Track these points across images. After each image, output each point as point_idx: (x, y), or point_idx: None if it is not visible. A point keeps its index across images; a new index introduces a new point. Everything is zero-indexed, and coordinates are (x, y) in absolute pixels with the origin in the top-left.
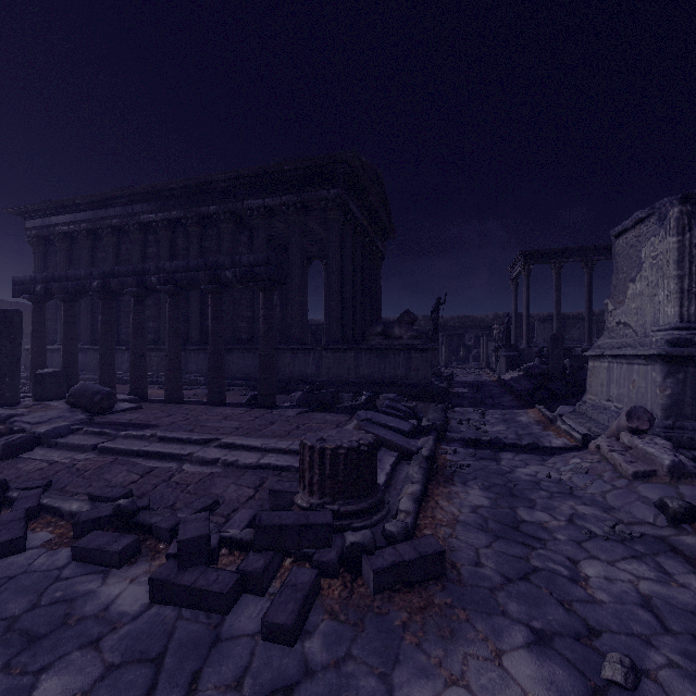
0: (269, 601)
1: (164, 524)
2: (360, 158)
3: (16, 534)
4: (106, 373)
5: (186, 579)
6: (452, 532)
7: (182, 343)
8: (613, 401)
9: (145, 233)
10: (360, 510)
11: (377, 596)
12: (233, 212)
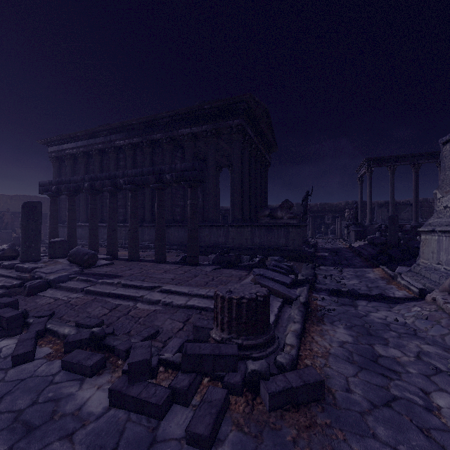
0: (191, 412)
1: (122, 347)
2: (254, 98)
3: (28, 349)
4: (92, 241)
5: (133, 391)
6: (326, 362)
7: (140, 222)
8: (443, 265)
9: (117, 153)
10: (258, 344)
11: (272, 413)
12: (171, 137)
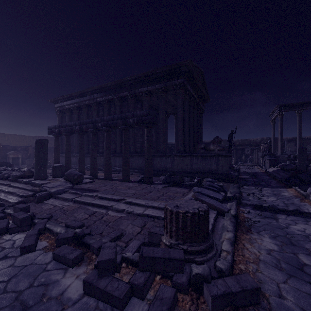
0: (146, 305)
1: (95, 245)
2: (192, 63)
3: (31, 243)
4: (81, 166)
5: (101, 284)
6: (258, 268)
7: (113, 153)
8: None
9: (98, 106)
10: (200, 250)
11: None
12: (134, 94)
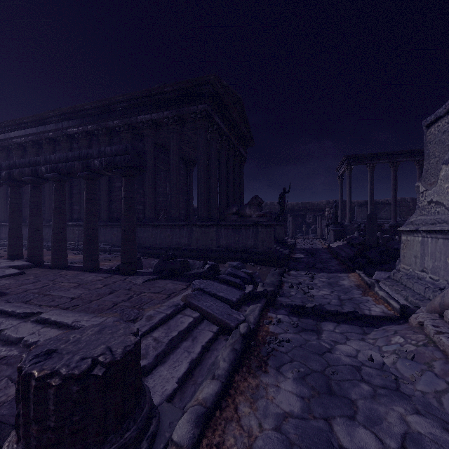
0: None
1: None
2: (221, 81)
3: None
4: (13, 244)
5: None
6: None
7: None
8: (428, 273)
9: (71, 142)
10: None
11: None
12: (130, 125)
